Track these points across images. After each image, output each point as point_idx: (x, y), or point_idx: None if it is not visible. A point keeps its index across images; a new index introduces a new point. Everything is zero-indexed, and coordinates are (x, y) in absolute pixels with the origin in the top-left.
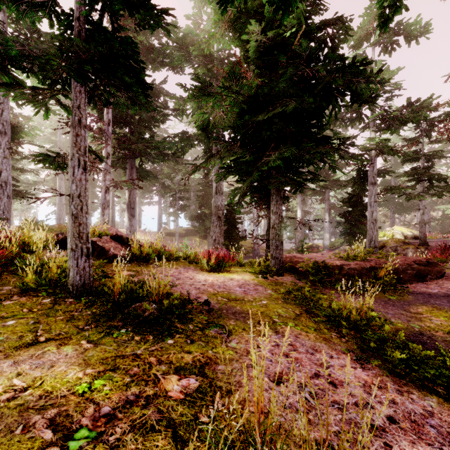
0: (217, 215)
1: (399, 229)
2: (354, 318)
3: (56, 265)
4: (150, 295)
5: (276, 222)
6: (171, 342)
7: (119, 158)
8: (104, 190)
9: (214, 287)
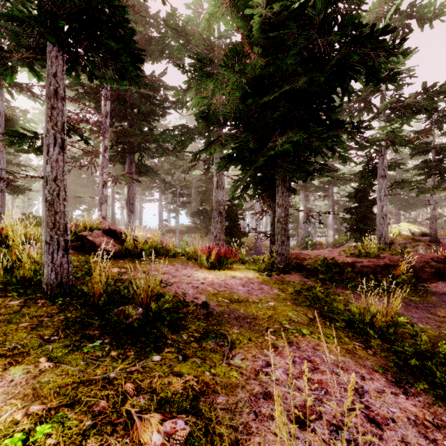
0: (218, 210)
1: (405, 226)
2: (379, 325)
3: (35, 261)
4: (136, 297)
5: (282, 215)
6: (157, 359)
7: (118, 153)
8: (101, 185)
9: (214, 286)
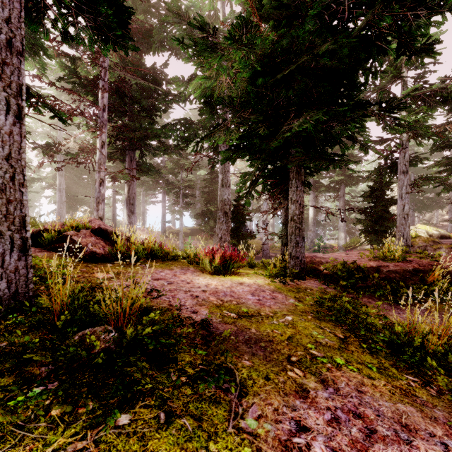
0: (223, 210)
1: (422, 228)
2: (434, 349)
3: None
4: (109, 315)
5: (296, 213)
6: (124, 423)
7: (118, 150)
8: (98, 183)
9: (218, 295)
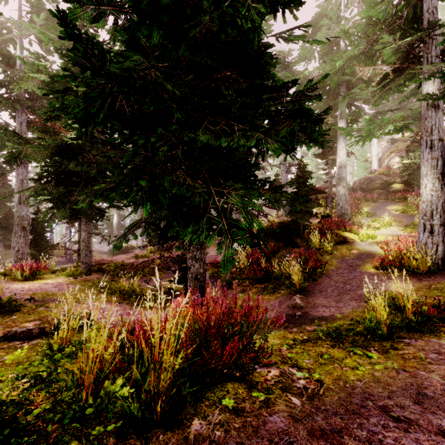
0: (21, 225)
1: None
2: (127, 289)
3: None
4: None
5: (86, 237)
6: (16, 316)
7: None
8: None
9: (33, 290)
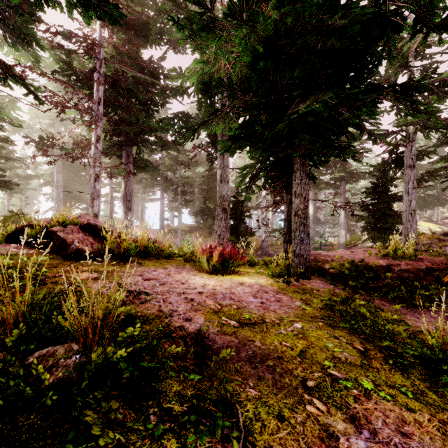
0: (222, 207)
1: (425, 225)
2: None
3: None
4: (75, 329)
5: (301, 207)
6: None
7: (114, 145)
8: (93, 178)
9: (216, 298)
